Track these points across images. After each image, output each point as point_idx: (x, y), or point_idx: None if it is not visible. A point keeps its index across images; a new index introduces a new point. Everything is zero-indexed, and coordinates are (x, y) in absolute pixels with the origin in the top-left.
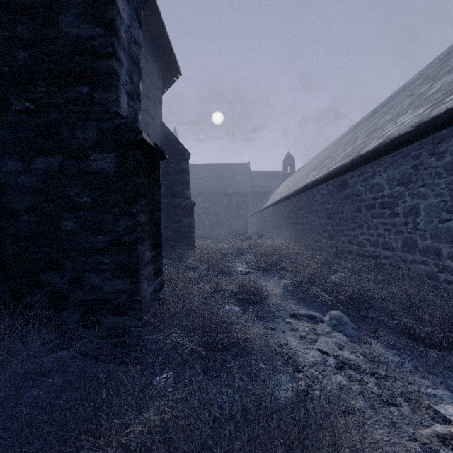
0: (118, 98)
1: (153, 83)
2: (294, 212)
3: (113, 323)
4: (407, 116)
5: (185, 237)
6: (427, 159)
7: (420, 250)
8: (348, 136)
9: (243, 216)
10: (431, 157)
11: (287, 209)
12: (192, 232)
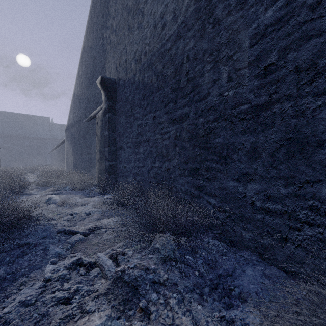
0: None
1: None
2: (58, 153)
3: None
4: None
5: None
6: None
7: None
8: None
9: (43, 154)
10: None
11: (57, 152)
12: None
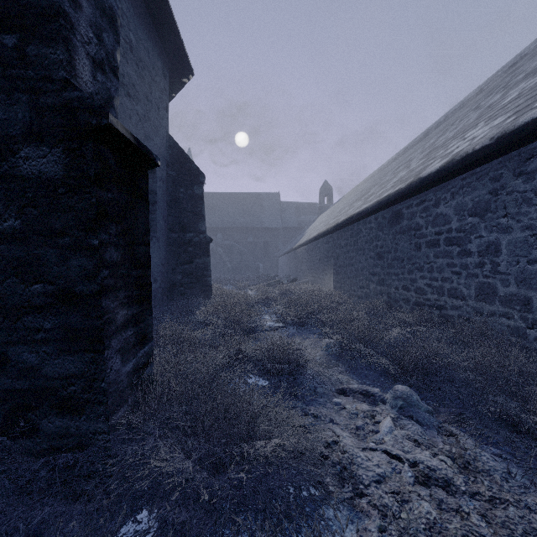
0: (71, 60)
1: (156, 83)
2: (334, 251)
3: (60, 427)
4: (479, 129)
5: (199, 282)
6: (511, 181)
7: (501, 299)
8: (396, 161)
9: (272, 257)
10: (516, 178)
11: (326, 247)
12: (208, 276)
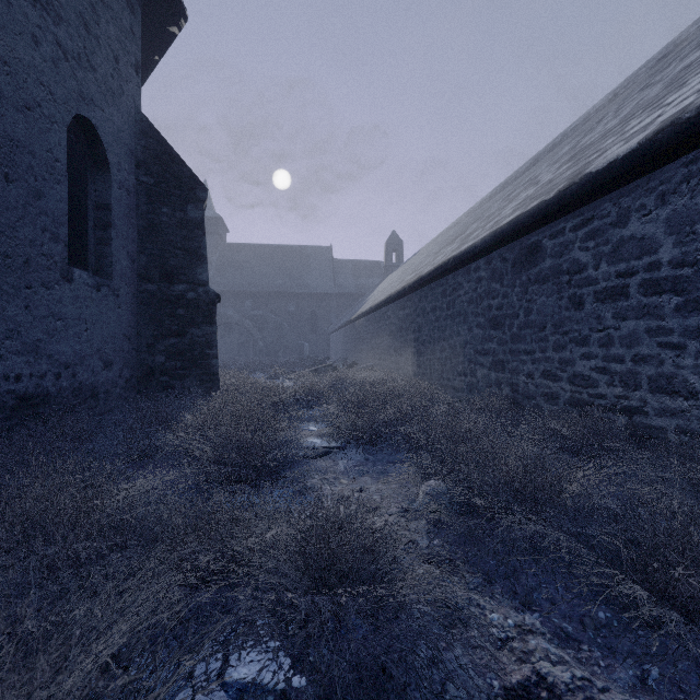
0: None
1: (109, 10)
2: (413, 320)
3: None
4: None
5: (196, 367)
6: None
7: None
8: (494, 198)
9: (321, 333)
10: None
11: (401, 315)
12: (213, 356)
